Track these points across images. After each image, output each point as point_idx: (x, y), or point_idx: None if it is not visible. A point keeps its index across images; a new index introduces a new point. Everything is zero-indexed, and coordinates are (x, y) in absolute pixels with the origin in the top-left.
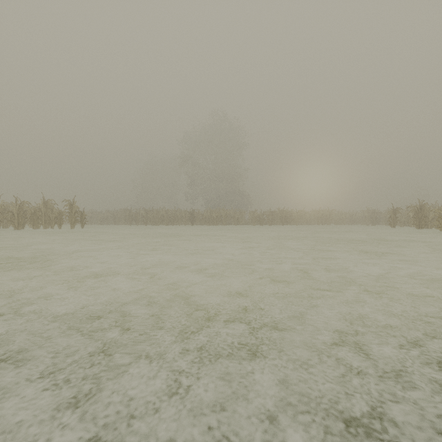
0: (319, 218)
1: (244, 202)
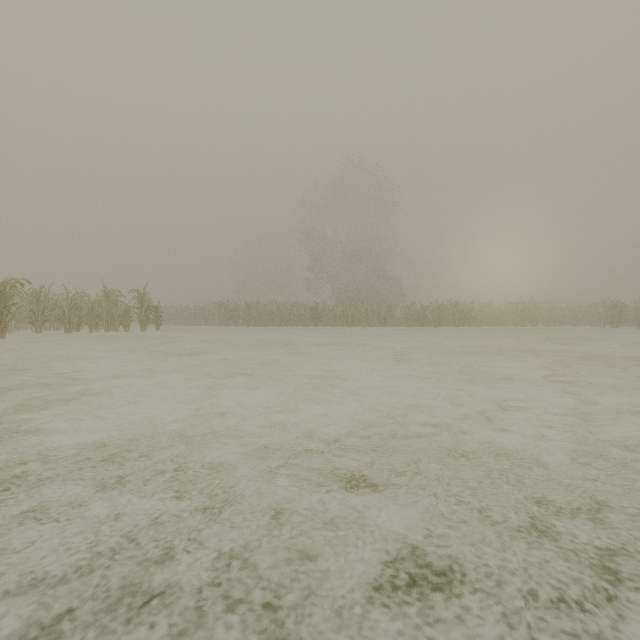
0: (517, 316)
1: (394, 292)
